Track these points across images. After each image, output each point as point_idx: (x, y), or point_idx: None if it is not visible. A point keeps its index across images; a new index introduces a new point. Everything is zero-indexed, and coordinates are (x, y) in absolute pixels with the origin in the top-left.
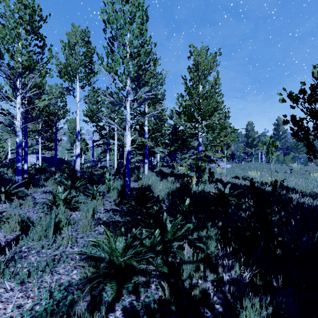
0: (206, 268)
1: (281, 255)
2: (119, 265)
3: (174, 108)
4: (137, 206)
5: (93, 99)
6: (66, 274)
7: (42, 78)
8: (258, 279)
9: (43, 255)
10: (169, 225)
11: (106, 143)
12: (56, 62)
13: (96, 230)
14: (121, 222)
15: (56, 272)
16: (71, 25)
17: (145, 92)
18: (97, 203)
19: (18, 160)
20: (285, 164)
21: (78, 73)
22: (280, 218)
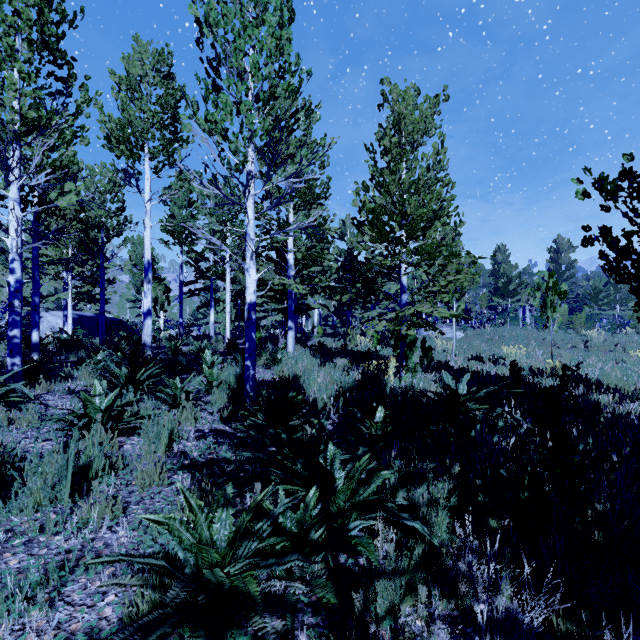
0: (431, 586)
1: (603, 544)
2: (218, 584)
3: (347, 217)
4: (268, 427)
5: (181, 197)
6: (88, 603)
7: (66, 147)
8: (561, 619)
9: (40, 551)
10: (341, 473)
11: (209, 288)
12: (102, 116)
13: (174, 482)
14: (233, 462)
15: (64, 598)
16: (133, 39)
17: (288, 177)
18: (182, 417)
19: (13, 322)
20: (574, 331)
21: (148, 140)
22: (586, 452)
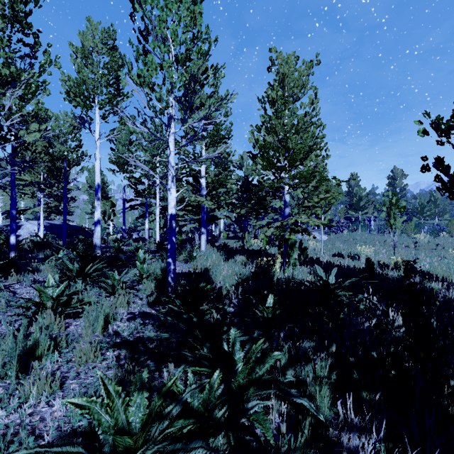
0: None
1: None
2: None
3: (244, 153)
4: (182, 313)
5: (123, 138)
6: None
7: (32, 96)
8: None
9: None
10: (240, 354)
11: (145, 204)
12: (63, 76)
13: (107, 358)
14: (155, 340)
15: None
16: (87, 20)
17: (200, 119)
18: (118, 302)
19: None
20: (406, 235)
21: (97, 94)
22: (432, 331)
